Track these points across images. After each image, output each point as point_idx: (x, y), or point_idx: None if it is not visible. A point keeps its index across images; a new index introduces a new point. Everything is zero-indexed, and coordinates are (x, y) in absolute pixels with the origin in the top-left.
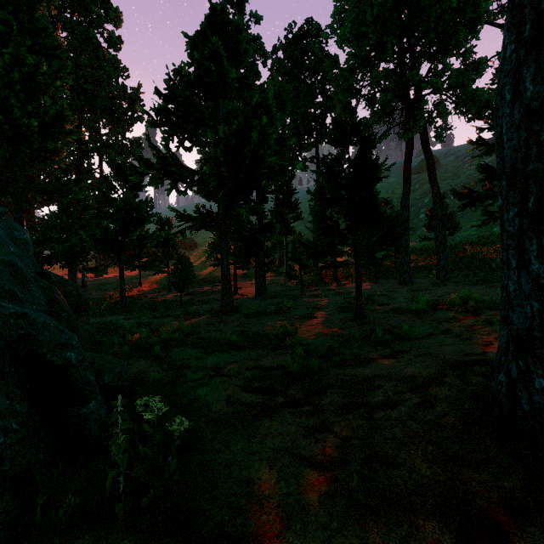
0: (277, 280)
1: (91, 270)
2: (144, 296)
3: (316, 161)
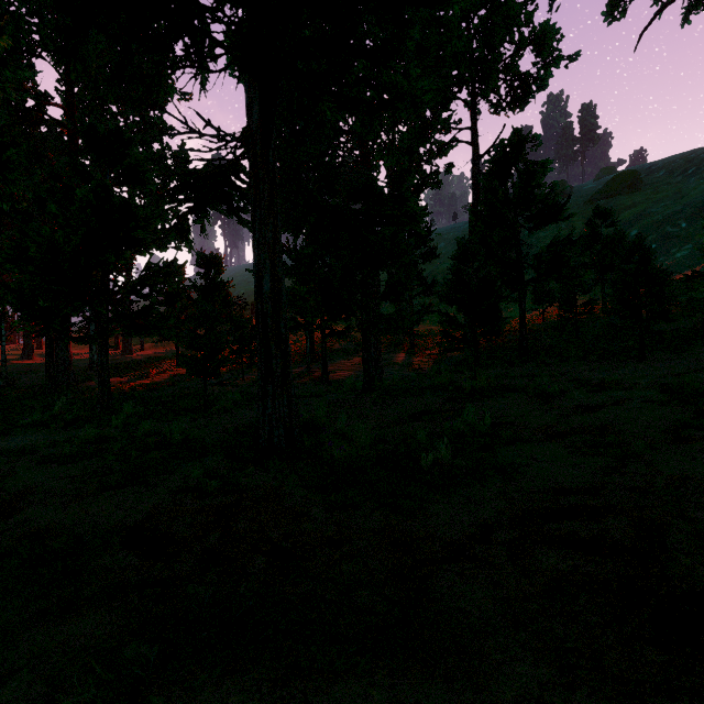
0: (396, 358)
1: (82, 340)
2: (170, 384)
3: (472, 140)
